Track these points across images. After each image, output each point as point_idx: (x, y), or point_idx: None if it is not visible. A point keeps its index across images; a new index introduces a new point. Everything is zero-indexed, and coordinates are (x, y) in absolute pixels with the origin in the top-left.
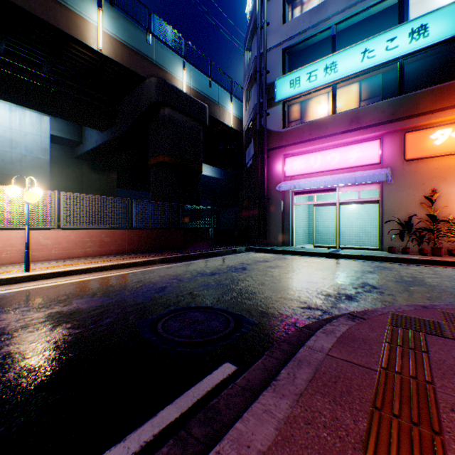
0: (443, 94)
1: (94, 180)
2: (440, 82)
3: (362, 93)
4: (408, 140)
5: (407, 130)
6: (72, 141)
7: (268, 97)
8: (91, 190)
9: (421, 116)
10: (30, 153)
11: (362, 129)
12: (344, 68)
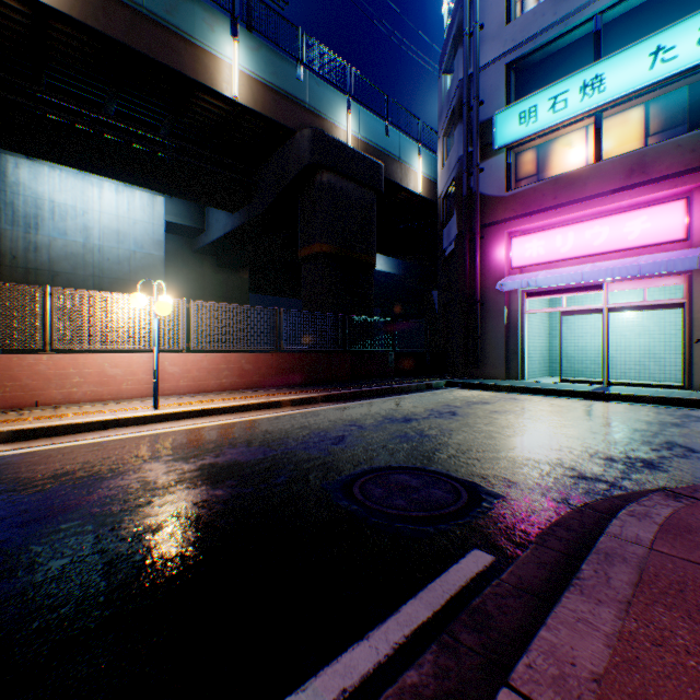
0: None
1: (220, 282)
2: None
3: (652, 122)
4: None
5: None
6: (192, 229)
7: (481, 142)
8: (215, 297)
9: None
10: (141, 249)
11: (652, 182)
12: (617, 83)
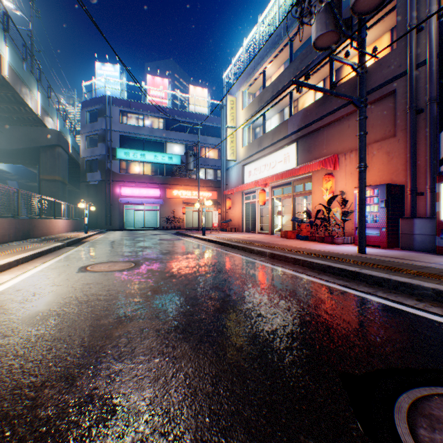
0: (176, 180)
1: None
2: (175, 175)
3: (154, 169)
4: (168, 191)
5: (168, 188)
6: None
7: (112, 154)
8: None
9: (171, 185)
10: None
11: (155, 183)
12: (149, 158)
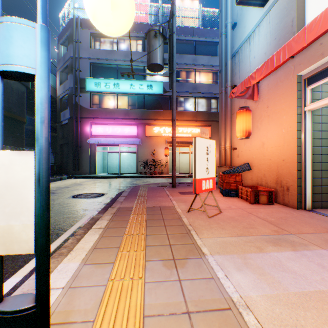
0: (157, 114)
1: None
2: (157, 108)
3: (130, 102)
4: (147, 128)
5: (147, 124)
6: None
7: (81, 86)
8: None
9: (151, 120)
10: None
11: (131, 119)
12: (123, 88)
